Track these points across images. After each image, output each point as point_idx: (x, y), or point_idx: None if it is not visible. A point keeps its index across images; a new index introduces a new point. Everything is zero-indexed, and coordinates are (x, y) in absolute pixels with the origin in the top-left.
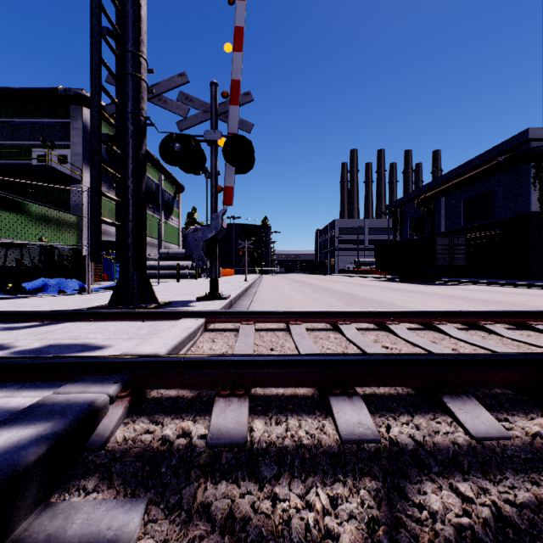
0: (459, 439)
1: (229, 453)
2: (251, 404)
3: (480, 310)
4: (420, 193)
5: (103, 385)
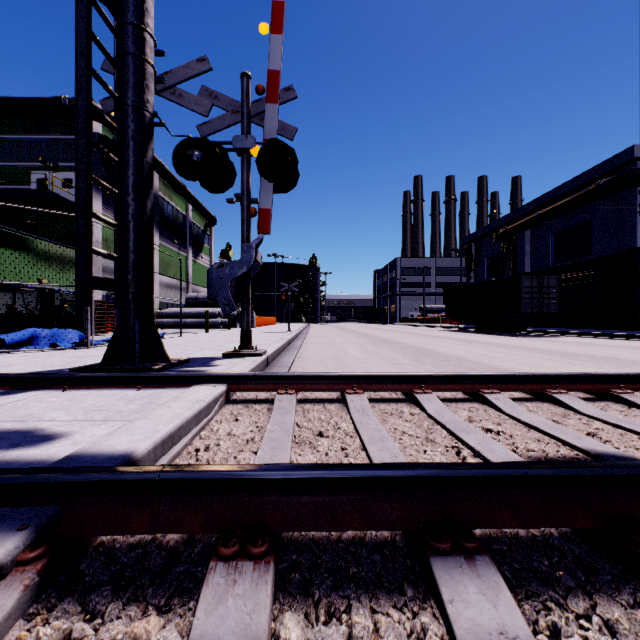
0: None
1: None
2: (281, 563)
3: (612, 374)
4: (499, 225)
5: None
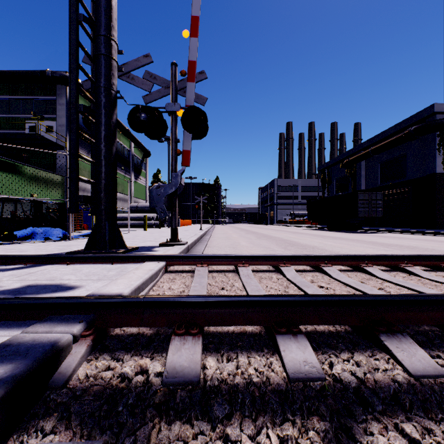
0: (398, 377)
1: (183, 391)
2: (204, 341)
3: (401, 255)
4: (344, 157)
5: (69, 325)
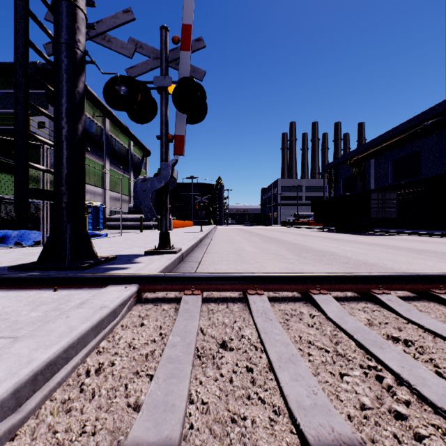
0: None
1: None
2: None
3: None
4: (352, 155)
5: None
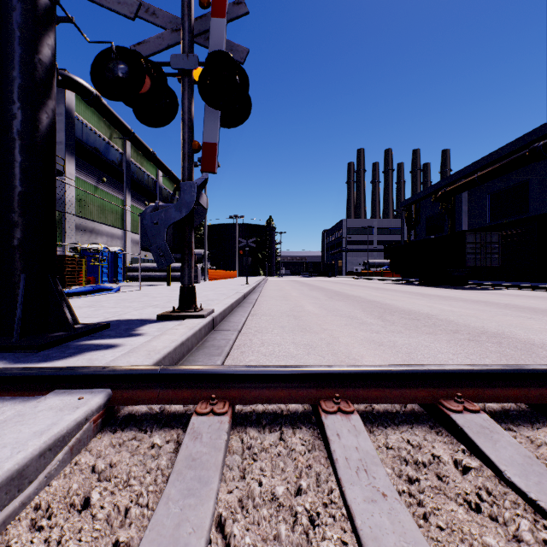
0: None
1: None
2: None
3: None
4: (438, 187)
5: None
